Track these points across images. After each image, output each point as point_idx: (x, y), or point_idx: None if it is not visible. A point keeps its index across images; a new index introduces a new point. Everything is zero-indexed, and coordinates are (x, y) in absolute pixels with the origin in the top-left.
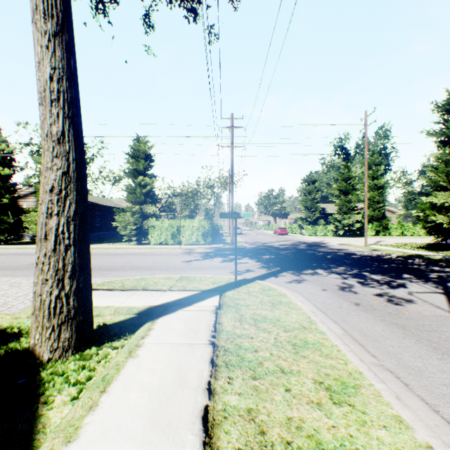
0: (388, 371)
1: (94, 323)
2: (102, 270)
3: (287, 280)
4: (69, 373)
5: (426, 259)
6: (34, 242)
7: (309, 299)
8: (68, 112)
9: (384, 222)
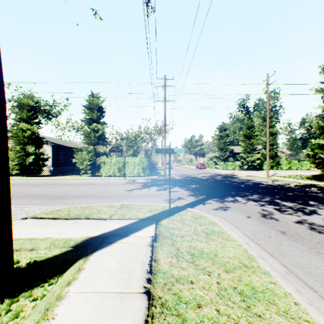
0: None
1: (26, 259)
2: (56, 198)
3: (213, 207)
4: None
5: (320, 187)
6: (12, 175)
7: (238, 227)
8: None
9: (277, 159)
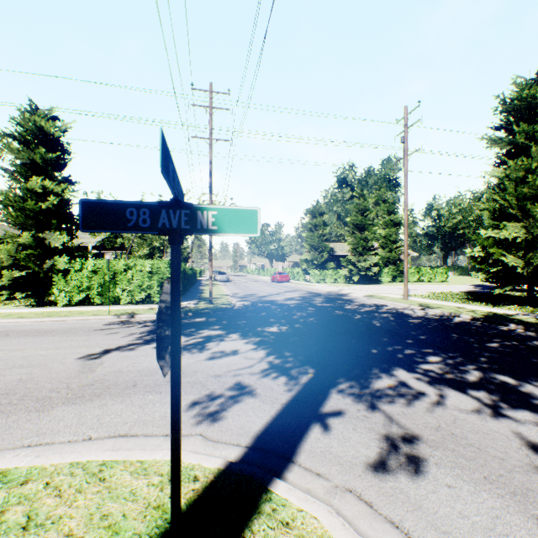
0: None
1: None
2: None
3: (365, 445)
4: None
5: (525, 323)
6: None
7: None
8: None
9: (402, 266)
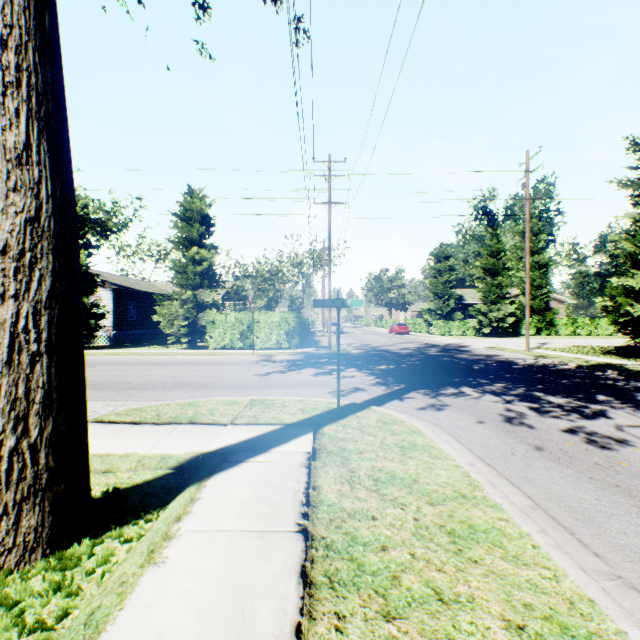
0: (636, 592)
1: (99, 485)
2: (130, 389)
3: (418, 405)
4: (28, 601)
5: (623, 370)
6: None
7: (460, 438)
8: (38, 109)
9: (549, 316)
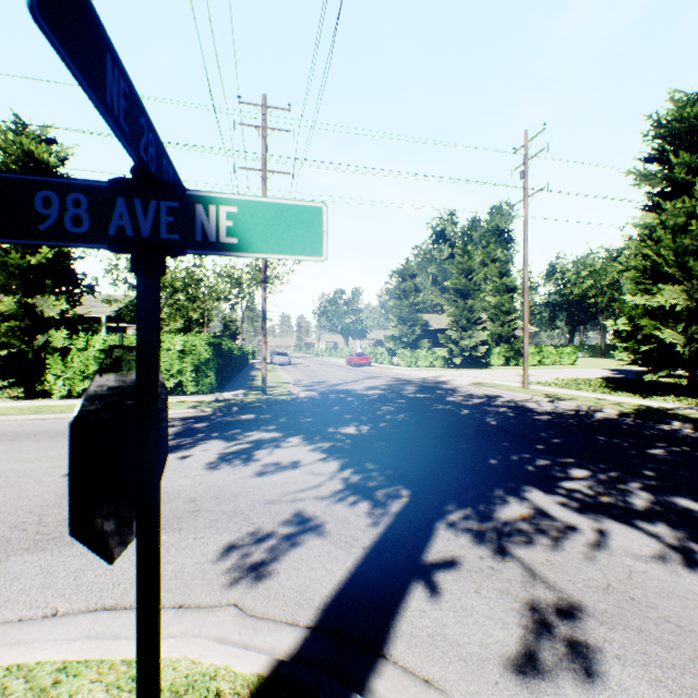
0: None
1: None
2: None
3: (499, 623)
4: None
5: (693, 421)
6: None
7: None
8: None
9: (518, 344)
